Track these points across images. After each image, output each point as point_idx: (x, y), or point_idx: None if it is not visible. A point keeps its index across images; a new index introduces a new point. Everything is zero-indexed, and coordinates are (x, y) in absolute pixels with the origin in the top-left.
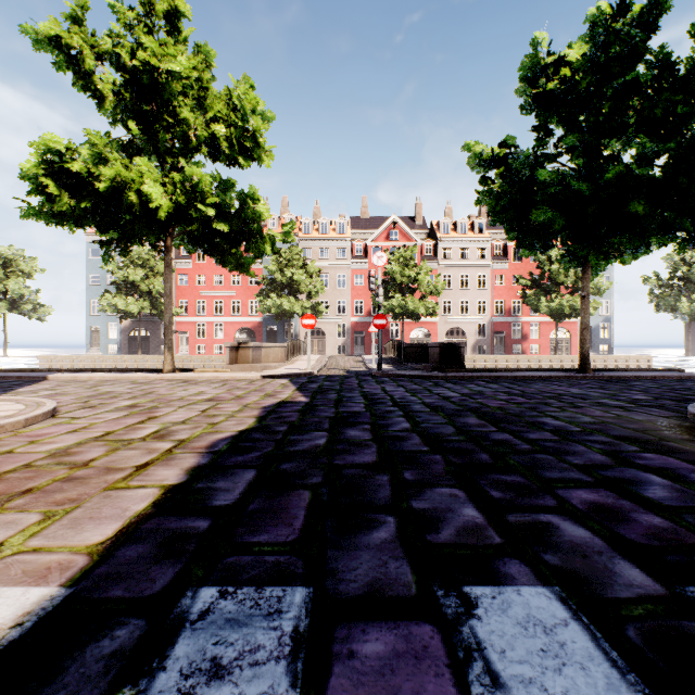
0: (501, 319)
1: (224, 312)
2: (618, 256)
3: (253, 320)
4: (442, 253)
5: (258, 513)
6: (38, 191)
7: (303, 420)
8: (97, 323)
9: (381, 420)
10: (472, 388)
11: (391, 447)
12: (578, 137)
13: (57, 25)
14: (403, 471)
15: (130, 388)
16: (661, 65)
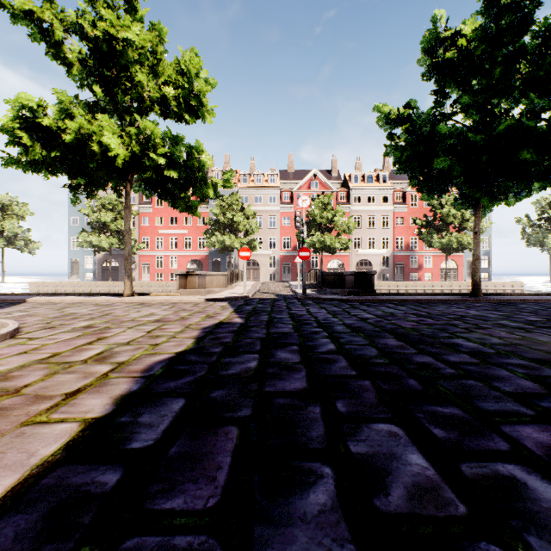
0: (401, 253)
1: (178, 247)
2: (504, 199)
3: (201, 254)
4: (353, 199)
5: (179, 460)
6: (15, 143)
7: (237, 341)
8: (76, 255)
9: (308, 341)
10: (384, 310)
11: (320, 371)
12: (472, 97)
13: (30, 1)
14: (335, 401)
15: (92, 309)
16: (545, 34)
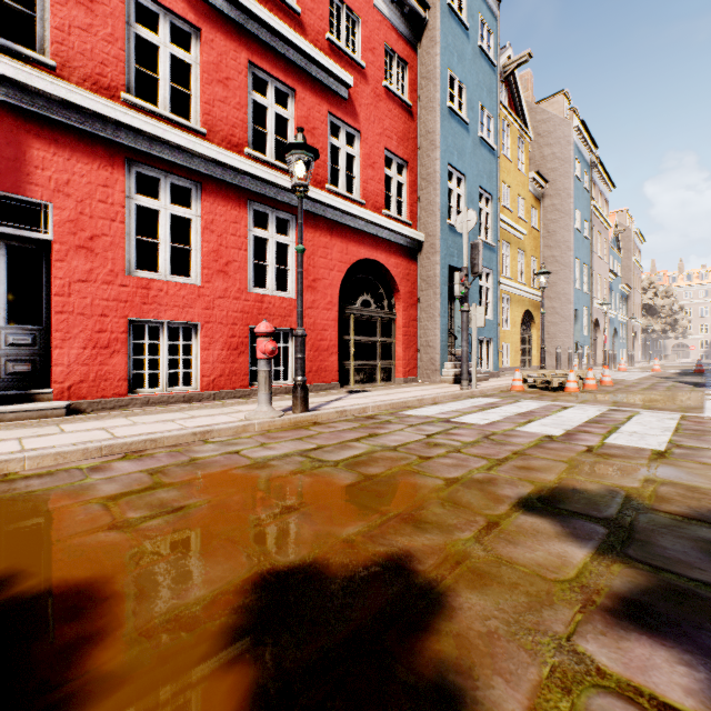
0: None
1: None
2: None
3: None
4: None
5: None
6: None
7: None
8: None
9: None
10: None
11: None
12: None
13: None
14: None
15: None
16: None
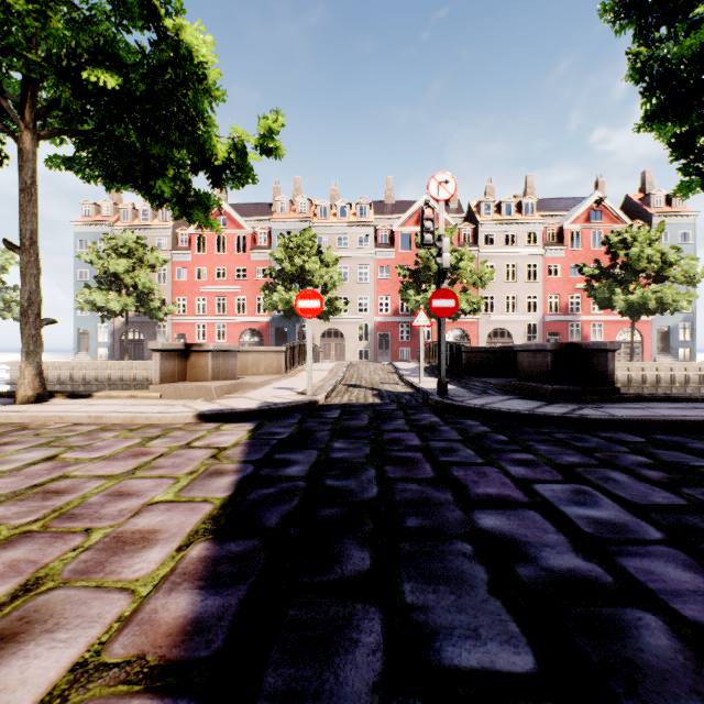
0: (555, 318)
1: (227, 311)
2: None
3: (260, 321)
4: (483, 239)
5: None
6: None
7: None
8: (85, 324)
9: None
10: None
11: None
12: None
13: None
14: None
15: None
16: None
